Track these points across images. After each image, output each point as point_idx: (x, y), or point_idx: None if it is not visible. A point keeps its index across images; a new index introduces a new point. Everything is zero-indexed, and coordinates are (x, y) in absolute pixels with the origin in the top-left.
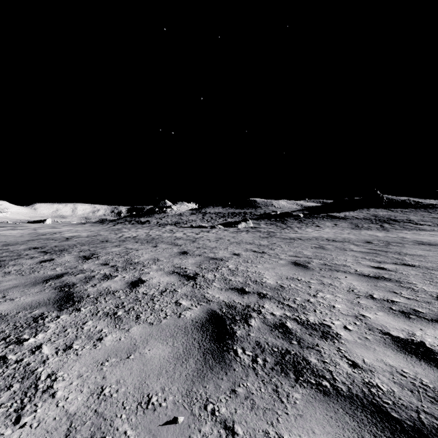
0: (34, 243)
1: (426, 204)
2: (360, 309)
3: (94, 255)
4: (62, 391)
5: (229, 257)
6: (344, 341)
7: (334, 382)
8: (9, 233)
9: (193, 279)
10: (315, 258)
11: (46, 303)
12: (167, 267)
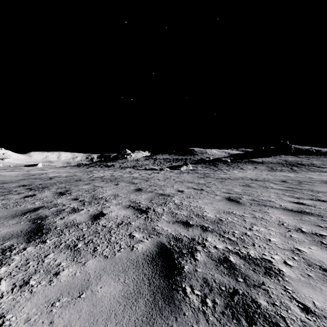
0: (24, 182)
1: (325, 152)
2: (294, 243)
3: (68, 191)
4: None
5: (175, 193)
6: (288, 279)
7: None
8: (8, 174)
9: (145, 213)
10: (244, 194)
11: (18, 235)
12: (124, 202)
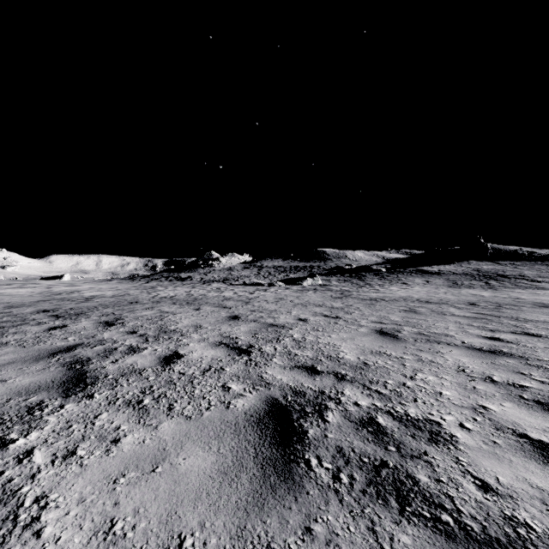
0: (45, 305)
1: (544, 255)
2: (478, 398)
3: (118, 320)
4: (53, 526)
5: (293, 324)
6: (464, 448)
7: (459, 515)
8: (16, 292)
9: (246, 353)
10: (406, 325)
11: (48, 386)
12: (212, 337)
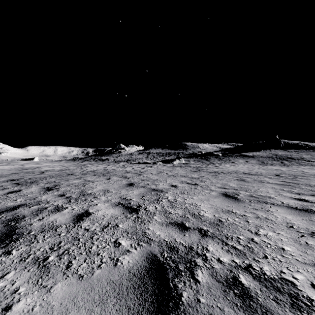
0: (14, 176)
1: (313, 146)
2: (314, 254)
3: (56, 186)
4: None
5: (168, 189)
6: None
7: None
8: (2, 168)
9: (135, 212)
10: (240, 189)
11: None
12: (114, 199)
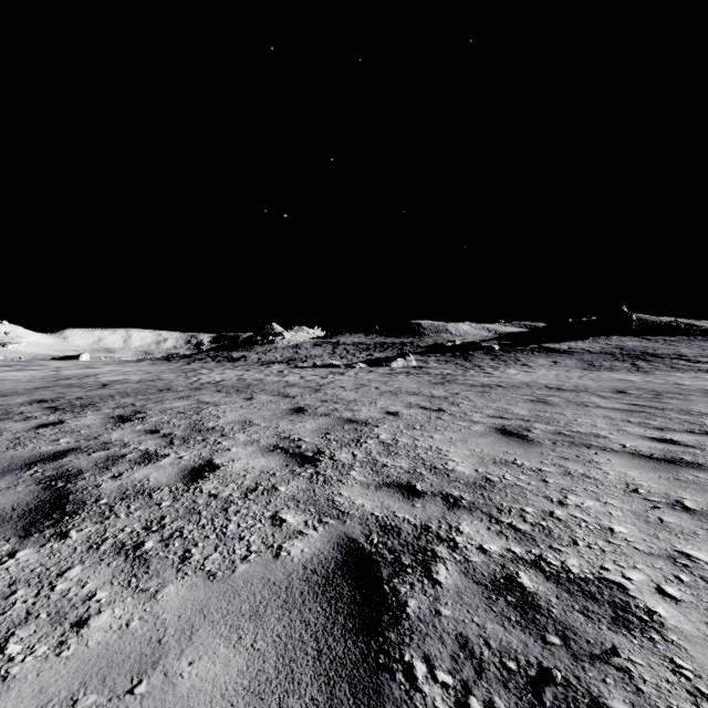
0: (44, 393)
1: (706, 328)
2: (672, 538)
3: (138, 414)
4: None
5: (380, 419)
6: (678, 638)
7: None
8: (12, 376)
9: (312, 463)
10: (536, 421)
11: (3, 517)
12: (265, 438)
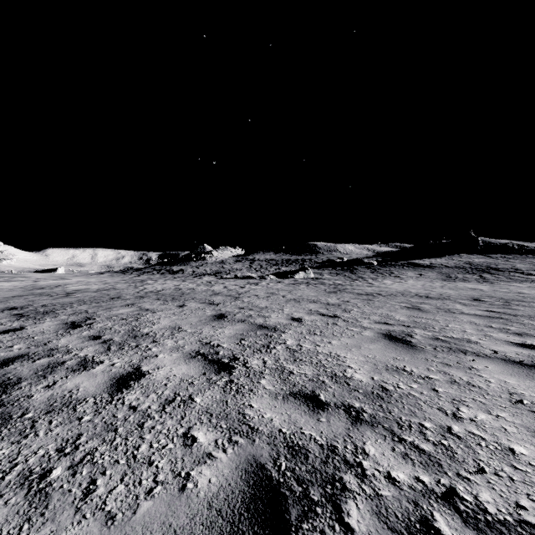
0: (17, 301)
1: (534, 248)
2: None
3: (87, 321)
4: None
5: (286, 325)
6: None
7: None
8: None
9: (227, 370)
10: (415, 326)
11: None
12: (189, 344)
